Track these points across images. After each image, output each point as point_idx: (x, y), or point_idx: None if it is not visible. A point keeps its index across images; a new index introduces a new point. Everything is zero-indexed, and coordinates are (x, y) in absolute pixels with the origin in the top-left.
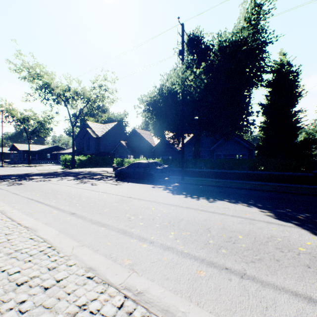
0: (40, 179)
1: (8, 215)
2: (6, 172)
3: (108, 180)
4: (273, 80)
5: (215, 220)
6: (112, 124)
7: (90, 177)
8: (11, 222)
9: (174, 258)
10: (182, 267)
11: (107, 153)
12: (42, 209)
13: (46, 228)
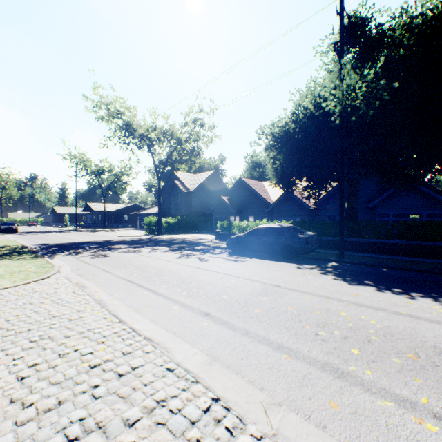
0: (126, 249)
1: (110, 309)
2: (82, 238)
3: (217, 252)
4: None
5: None
6: (207, 173)
7: (189, 247)
8: (120, 325)
9: None
10: None
11: (201, 214)
12: (154, 301)
13: (181, 344)
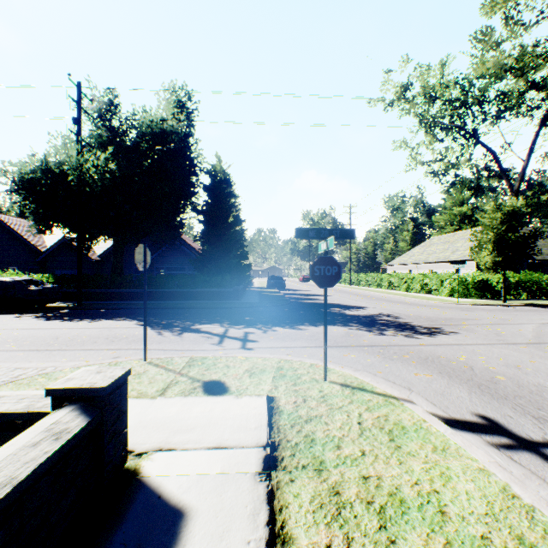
0: None
1: None
2: None
3: None
4: (208, 185)
5: (76, 332)
6: None
7: None
8: None
9: (2, 353)
10: (6, 355)
11: None
12: None
13: None
